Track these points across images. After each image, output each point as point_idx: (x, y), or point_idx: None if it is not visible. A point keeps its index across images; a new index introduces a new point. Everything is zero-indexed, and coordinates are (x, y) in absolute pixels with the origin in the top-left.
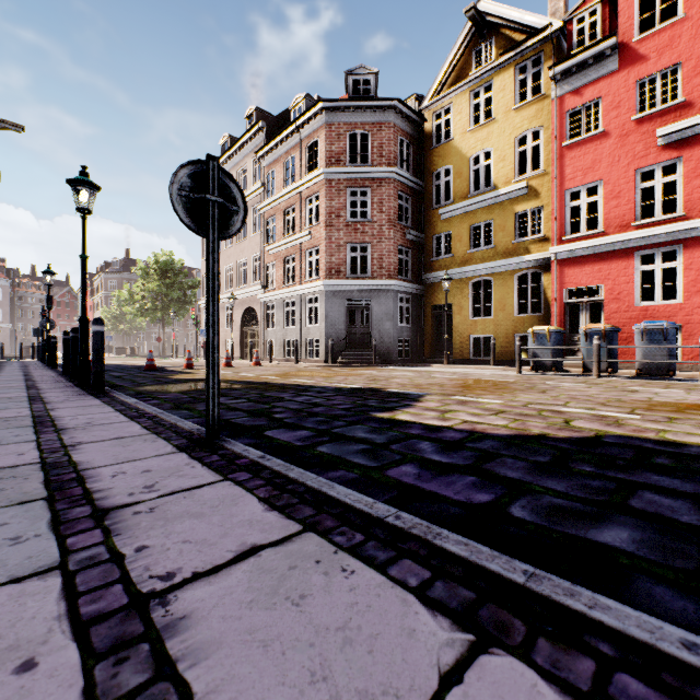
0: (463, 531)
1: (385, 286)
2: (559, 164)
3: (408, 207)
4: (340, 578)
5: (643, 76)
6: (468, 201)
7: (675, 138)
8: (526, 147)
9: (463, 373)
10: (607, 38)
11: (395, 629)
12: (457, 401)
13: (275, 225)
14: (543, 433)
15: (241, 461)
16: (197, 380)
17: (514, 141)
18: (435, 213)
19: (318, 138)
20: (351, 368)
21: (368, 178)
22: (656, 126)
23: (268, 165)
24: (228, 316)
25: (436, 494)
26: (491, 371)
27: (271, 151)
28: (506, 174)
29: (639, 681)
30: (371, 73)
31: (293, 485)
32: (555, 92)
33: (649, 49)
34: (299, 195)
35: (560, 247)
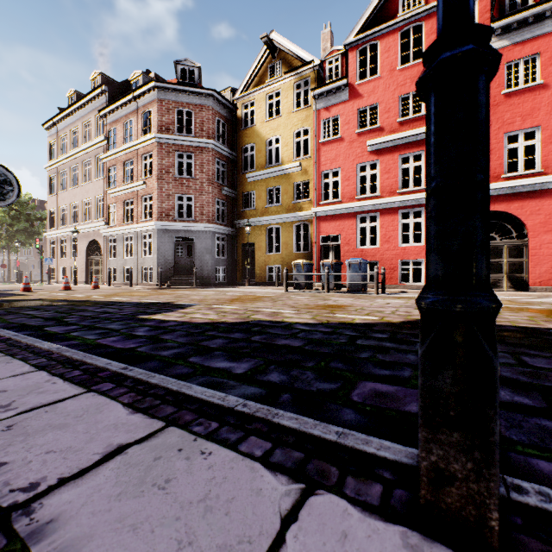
0: (102, 355)
1: (205, 228)
2: (318, 154)
3: (224, 170)
4: (3, 364)
5: (361, 107)
6: (265, 171)
7: (376, 148)
8: (300, 139)
9: (251, 292)
10: (342, 79)
11: (9, 371)
12: (209, 308)
13: (116, 173)
14: (224, 321)
15: (1, 338)
16: (25, 300)
17: (293, 134)
18: (244, 177)
19: (152, 109)
20: (176, 289)
21: (192, 146)
22: (367, 139)
23: (110, 123)
24: (74, 247)
25: (112, 346)
26: (273, 290)
27: (113, 112)
28: (289, 155)
29: (79, 371)
30: (195, 66)
31: (22, 344)
32: (315, 106)
33: (363, 91)
34: (136, 151)
35: (318, 209)
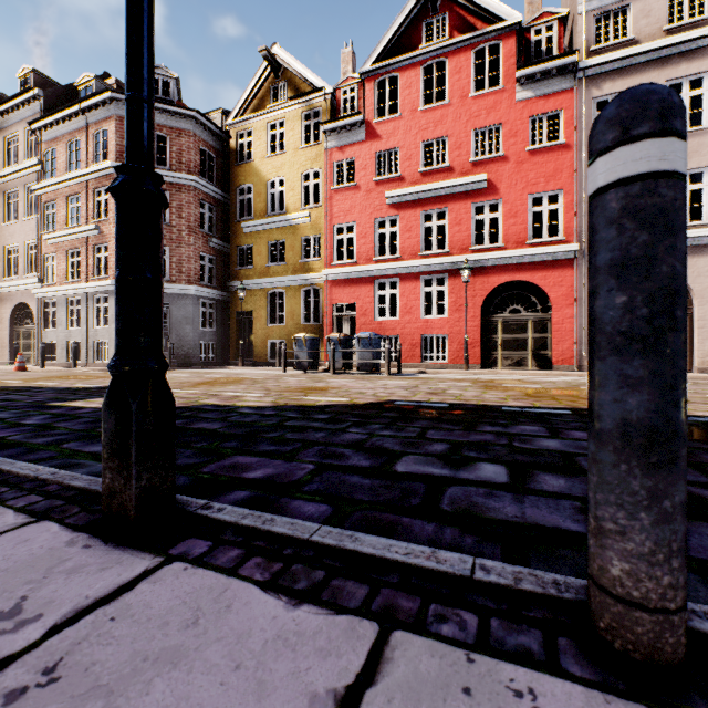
0: None
1: (185, 290)
2: (330, 203)
3: (212, 216)
4: None
5: (379, 150)
6: (266, 220)
7: (396, 201)
8: (310, 183)
9: (239, 373)
10: (357, 114)
11: None
12: None
13: (56, 212)
14: None
15: None
16: None
17: (301, 176)
18: (239, 226)
19: (108, 128)
20: None
21: (166, 181)
22: (386, 189)
23: (47, 141)
24: None
25: None
26: (271, 371)
27: (51, 126)
28: (296, 202)
29: None
30: (171, 77)
31: None
32: (326, 144)
33: (382, 132)
34: (85, 183)
35: (329, 270)
